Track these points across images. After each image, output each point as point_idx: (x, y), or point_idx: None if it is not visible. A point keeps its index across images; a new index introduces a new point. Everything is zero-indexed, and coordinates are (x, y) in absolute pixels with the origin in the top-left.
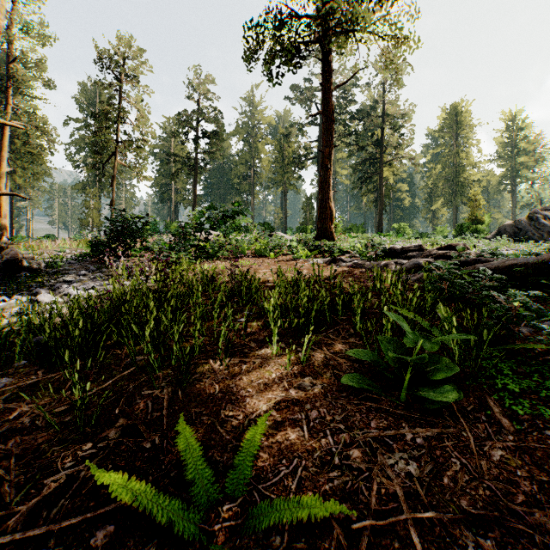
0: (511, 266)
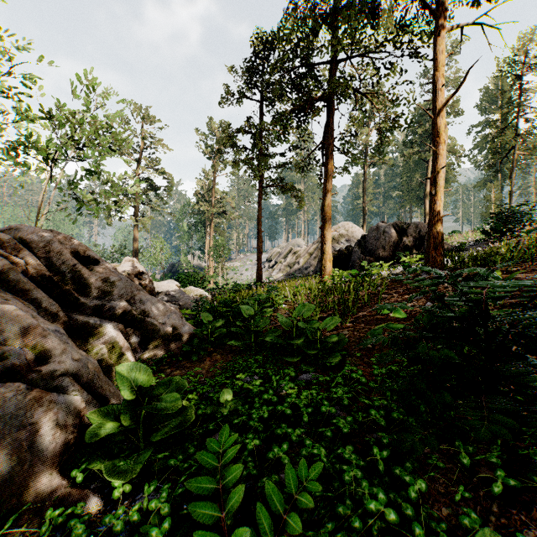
0: None
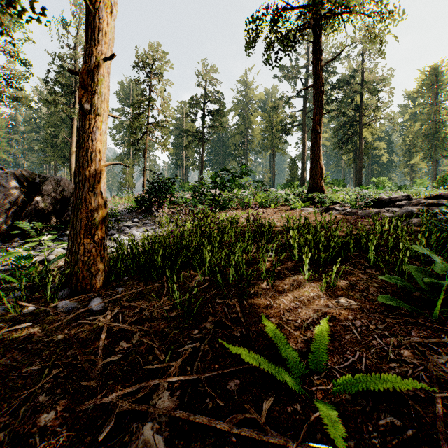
0: None
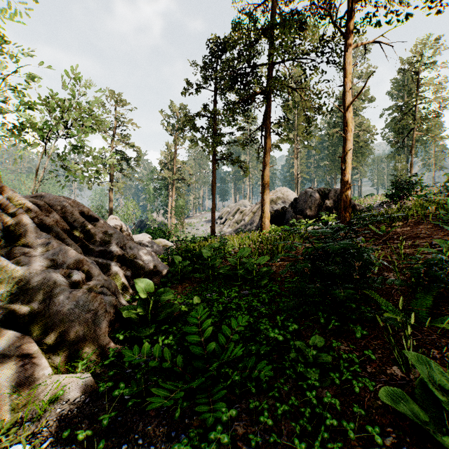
0: None
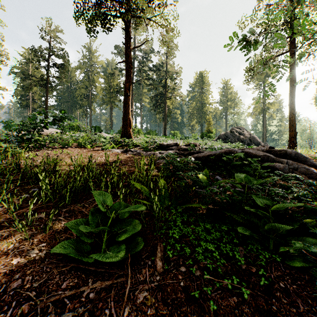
0: (209, 155)
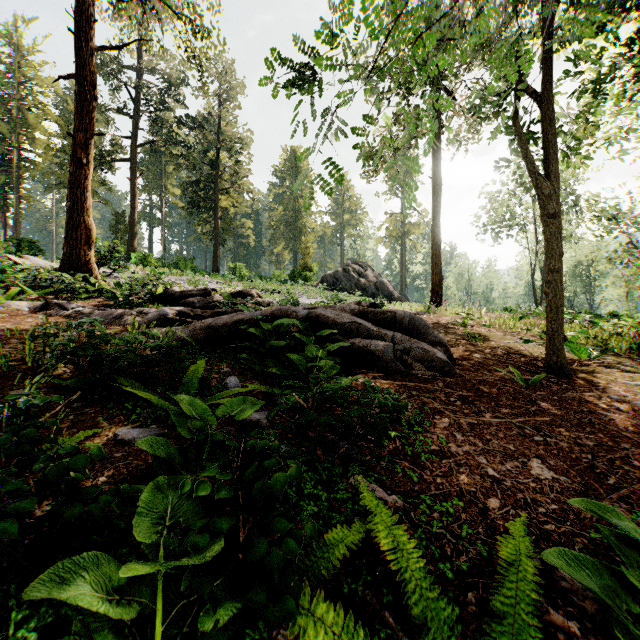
0: (239, 322)
